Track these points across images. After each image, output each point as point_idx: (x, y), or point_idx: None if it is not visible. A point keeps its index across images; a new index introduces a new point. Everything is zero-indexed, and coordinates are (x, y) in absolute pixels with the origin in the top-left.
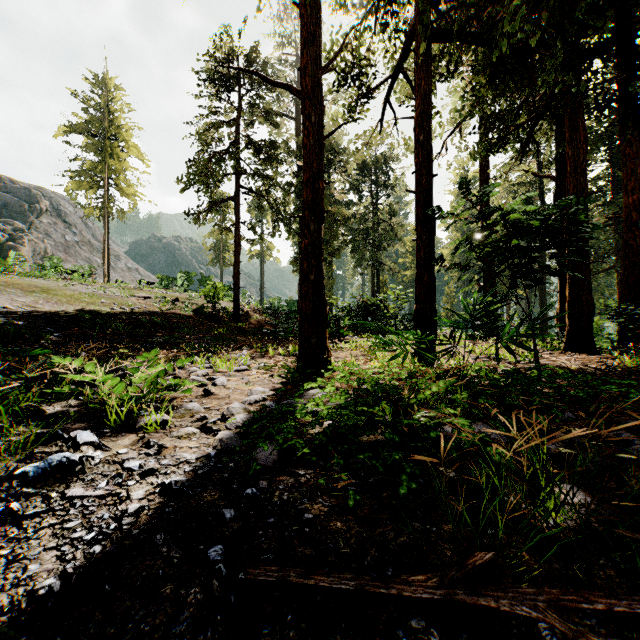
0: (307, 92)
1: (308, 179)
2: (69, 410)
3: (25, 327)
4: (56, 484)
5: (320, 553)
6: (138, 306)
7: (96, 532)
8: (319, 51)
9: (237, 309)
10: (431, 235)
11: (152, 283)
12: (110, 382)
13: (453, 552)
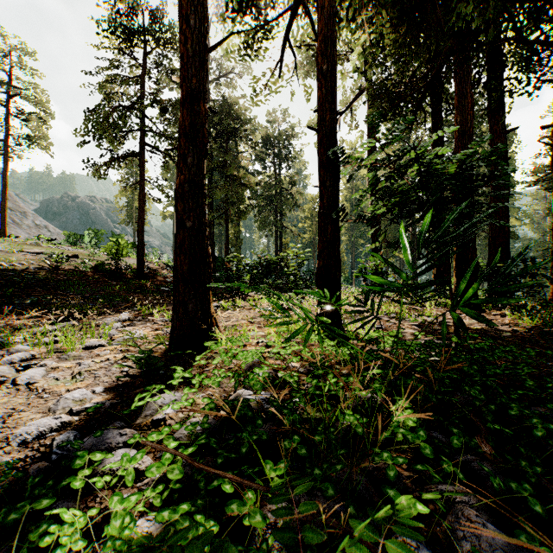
0: None
1: (185, 97)
2: None
3: None
4: None
5: None
6: (22, 262)
7: None
8: None
9: (141, 266)
10: (335, 181)
11: (53, 239)
12: None
13: None
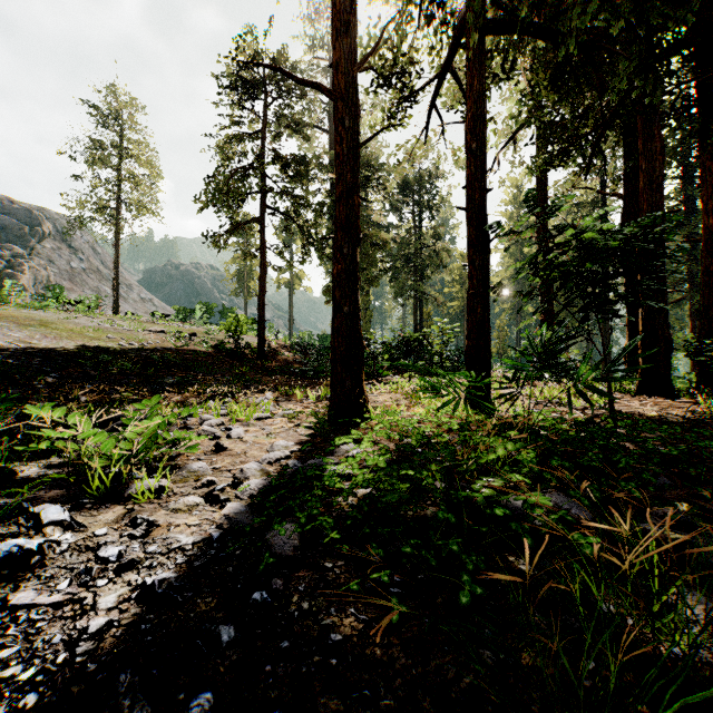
0: (340, 91)
1: (341, 194)
2: (47, 471)
3: (16, 366)
4: (2, 584)
5: (351, 706)
6: (149, 342)
7: (37, 667)
8: (354, 43)
9: (262, 345)
10: (485, 260)
11: (167, 315)
12: (96, 438)
13: (542, 704)
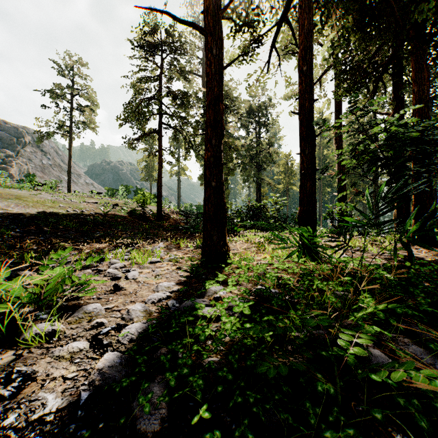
0: (209, 28)
1: (210, 101)
2: None
3: None
4: None
5: None
6: (87, 209)
7: None
8: None
9: (160, 211)
10: (313, 149)
11: (100, 193)
12: (4, 285)
13: None
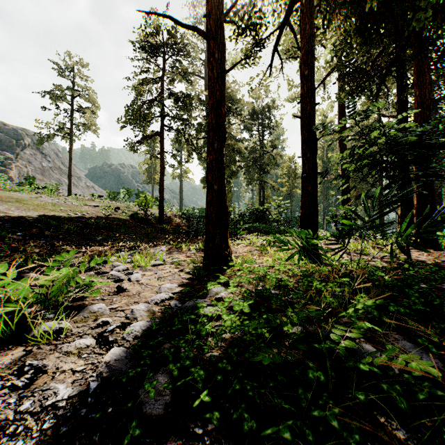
0: (212, 33)
1: (212, 105)
2: None
3: None
4: None
5: None
6: (88, 212)
7: None
8: None
9: (162, 214)
10: (314, 153)
11: (101, 196)
12: (12, 286)
13: None
